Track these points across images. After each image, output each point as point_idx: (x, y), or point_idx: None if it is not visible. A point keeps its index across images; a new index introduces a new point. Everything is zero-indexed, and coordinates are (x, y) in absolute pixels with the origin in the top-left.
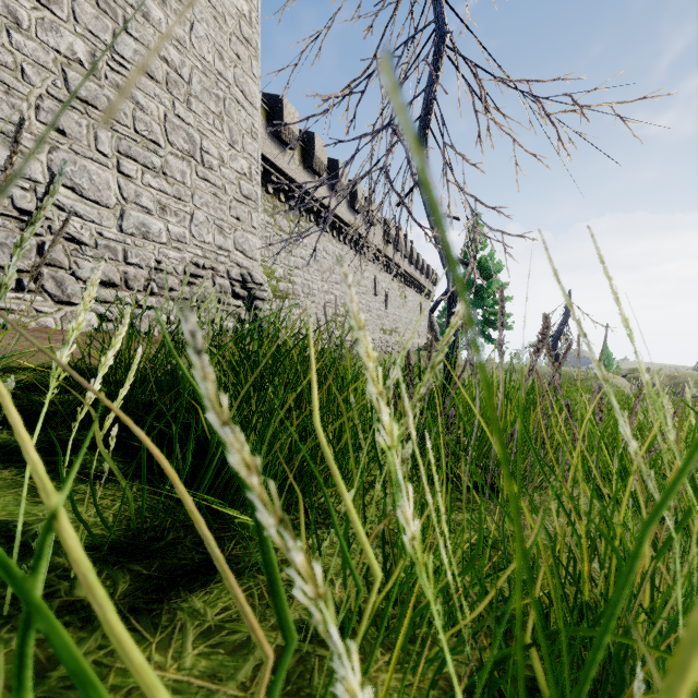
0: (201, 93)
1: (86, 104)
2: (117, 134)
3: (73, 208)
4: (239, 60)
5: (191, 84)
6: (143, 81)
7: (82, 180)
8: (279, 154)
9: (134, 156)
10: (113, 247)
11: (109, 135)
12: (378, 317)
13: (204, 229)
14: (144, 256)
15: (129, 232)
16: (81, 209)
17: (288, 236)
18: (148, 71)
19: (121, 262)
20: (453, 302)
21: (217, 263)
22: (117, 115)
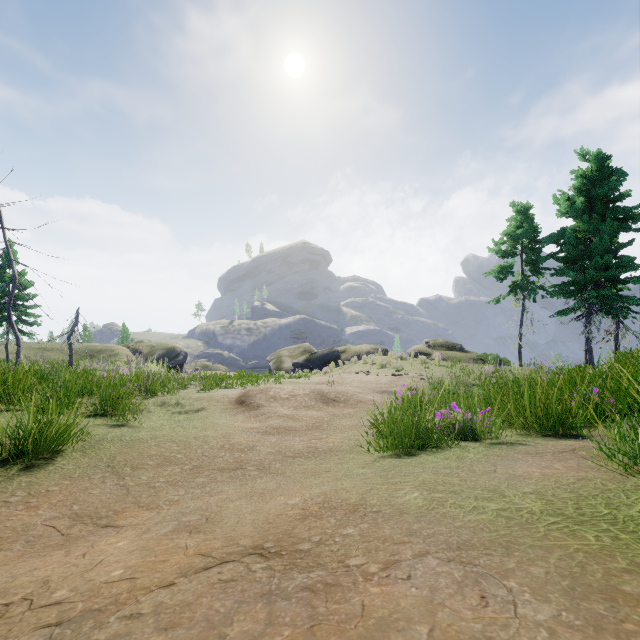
0: None
1: None
2: None
3: None
4: None
5: None
6: None
7: None
8: None
9: None
10: None
11: None
12: None
13: None
14: None
15: None
16: None
17: None
18: None
19: None
20: (19, 347)
21: None
22: None
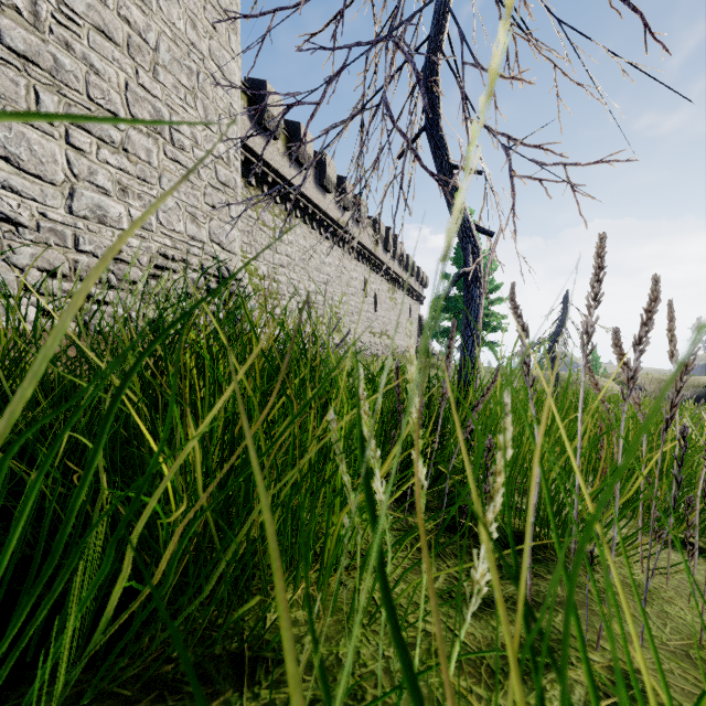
0: (170, 63)
1: (25, 59)
2: (65, 99)
3: (7, 182)
4: (215, 32)
5: (158, 52)
6: (99, 41)
7: (19, 149)
8: (262, 143)
9: (87, 127)
10: (61, 230)
11: (55, 100)
12: (368, 320)
13: (174, 216)
14: (100, 244)
15: (81, 215)
16: (18, 184)
17: (272, 231)
18: (105, 30)
19: (71, 249)
20: (471, 284)
21: (189, 255)
22: (65, 77)
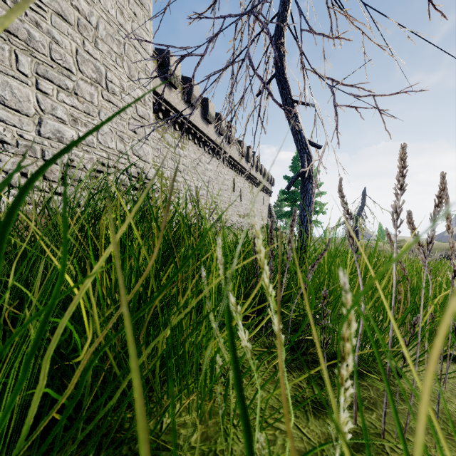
0: (106, 37)
1: (8, 33)
2: (35, 60)
3: None
4: (136, 17)
5: (98, 29)
6: (58, 21)
7: (4, 92)
8: (167, 91)
9: (50, 78)
10: (33, 146)
11: (29, 60)
12: (236, 206)
13: (108, 138)
14: None
15: (46, 136)
16: (3, 115)
17: (173, 148)
18: (63, 15)
19: (39, 159)
20: (306, 180)
21: (119, 163)
22: (35, 45)
